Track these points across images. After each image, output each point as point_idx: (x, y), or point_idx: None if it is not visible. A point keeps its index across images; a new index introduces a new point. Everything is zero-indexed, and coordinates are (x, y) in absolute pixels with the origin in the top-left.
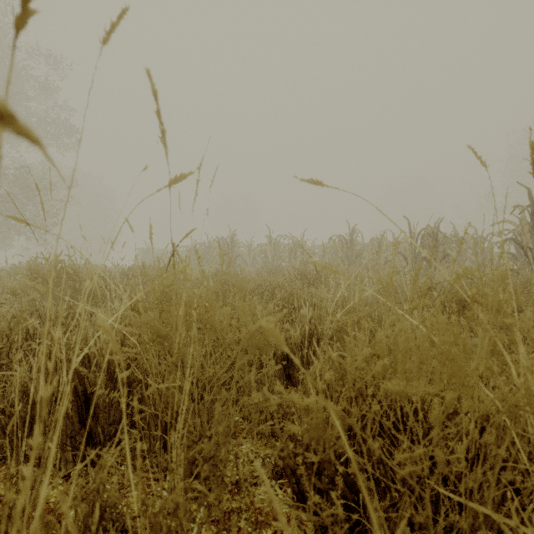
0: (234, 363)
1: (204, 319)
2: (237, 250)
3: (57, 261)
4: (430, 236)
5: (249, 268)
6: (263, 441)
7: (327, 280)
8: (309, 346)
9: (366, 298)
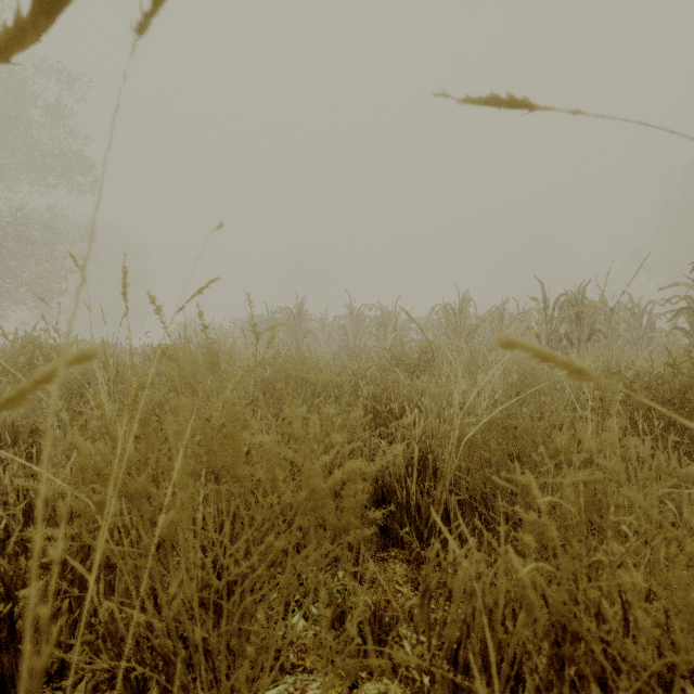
0: (290, 524)
1: (217, 465)
2: (306, 325)
3: (28, 339)
4: (572, 305)
5: (323, 348)
6: (344, 687)
7: (434, 367)
8: (418, 478)
9: (491, 392)
